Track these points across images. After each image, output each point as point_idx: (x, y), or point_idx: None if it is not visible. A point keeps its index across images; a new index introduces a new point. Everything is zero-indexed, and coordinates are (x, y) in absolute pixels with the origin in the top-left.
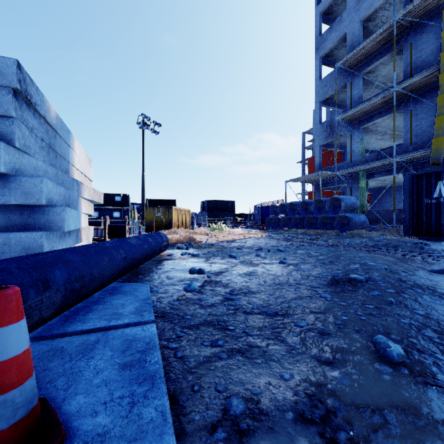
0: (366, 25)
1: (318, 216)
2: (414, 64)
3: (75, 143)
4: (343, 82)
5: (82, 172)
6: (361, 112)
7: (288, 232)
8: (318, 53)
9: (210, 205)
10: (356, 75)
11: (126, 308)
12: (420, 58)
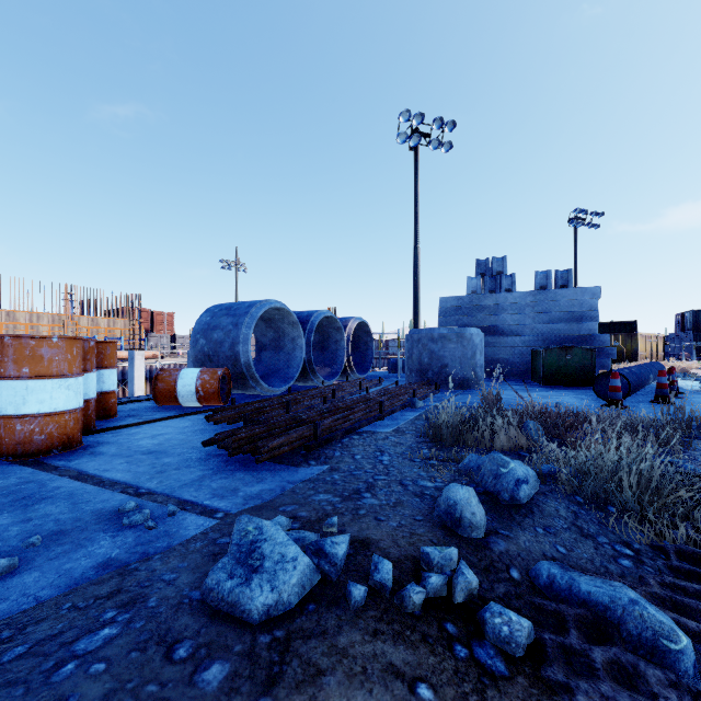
0: None
1: None
2: None
3: None
4: None
5: None
6: None
7: None
8: None
9: (700, 319)
10: None
11: None
12: None
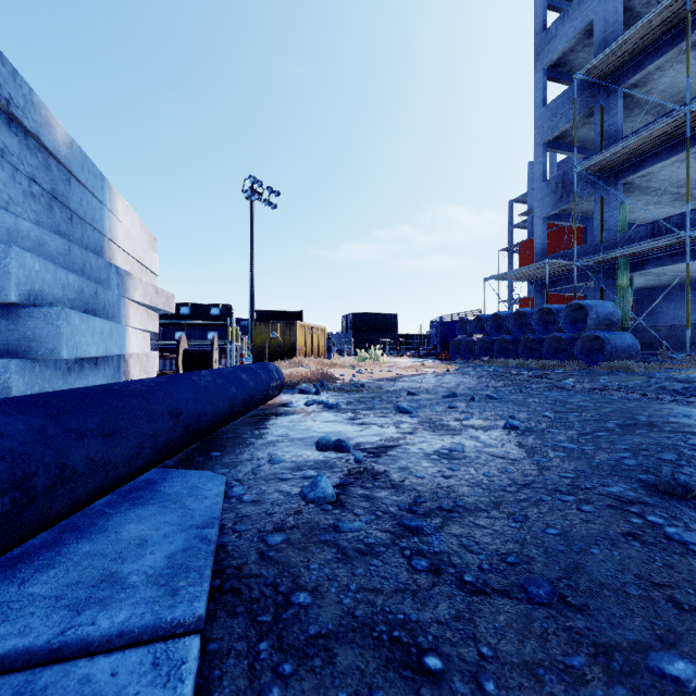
0: (629, 4)
1: (545, 336)
2: None
3: (117, 202)
4: (586, 106)
5: (135, 256)
6: (621, 154)
7: (492, 364)
8: (540, 61)
9: (358, 320)
10: (612, 91)
11: (145, 556)
12: None
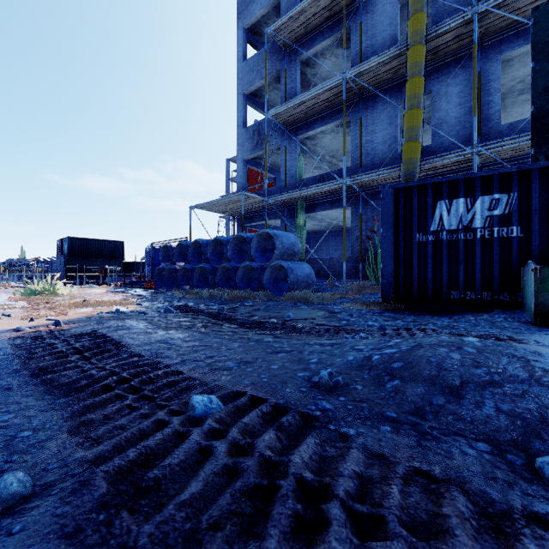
0: None
1: (239, 265)
2: (364, 54)
3: None
4: (275, 67)
5: None
6: (299, 110)
7: (184, 296)
8: (241, 20)
9: (75, 245)
10: (293, 60)
11: None
12: (370, 48)
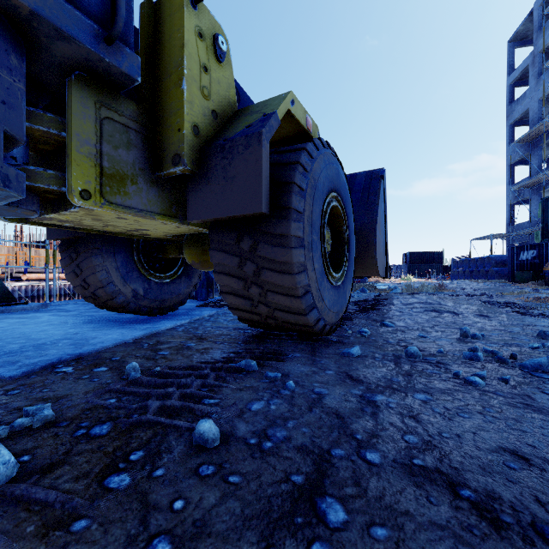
0: None
1: (480, 269)
2: None
3: None
4: (526, 151)
5: None
6: (531, 183)
7: None
8: (508, 121)
9: (412, 257)
10: (535, 147)
11: None
12: None
